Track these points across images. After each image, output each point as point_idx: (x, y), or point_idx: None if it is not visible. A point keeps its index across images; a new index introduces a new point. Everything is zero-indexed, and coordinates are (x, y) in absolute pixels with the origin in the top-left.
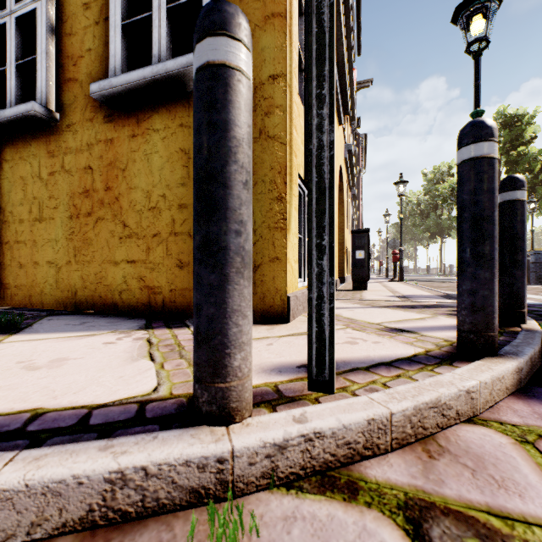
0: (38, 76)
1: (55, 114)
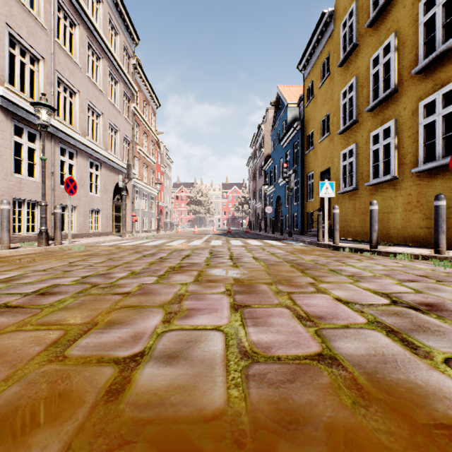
0: (390, 165)
1: (397, 176)
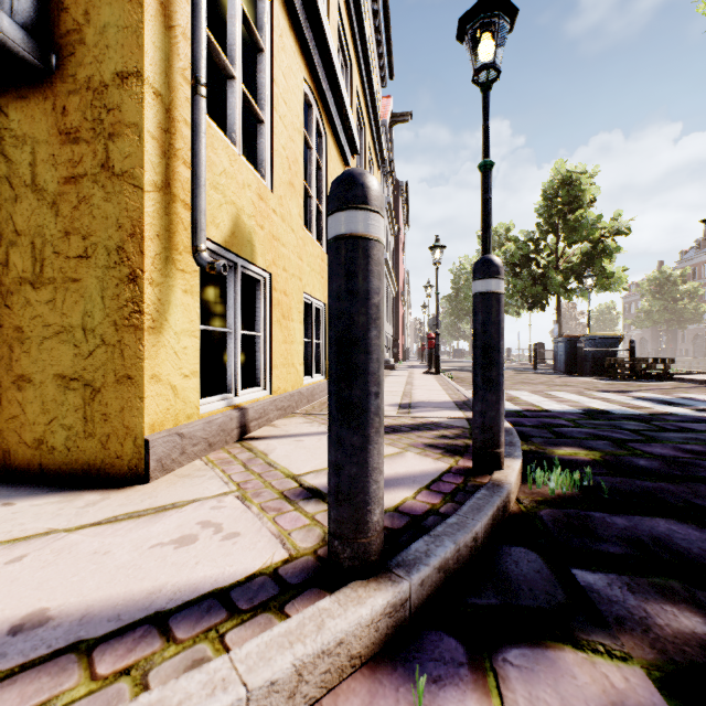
0: None
1: None
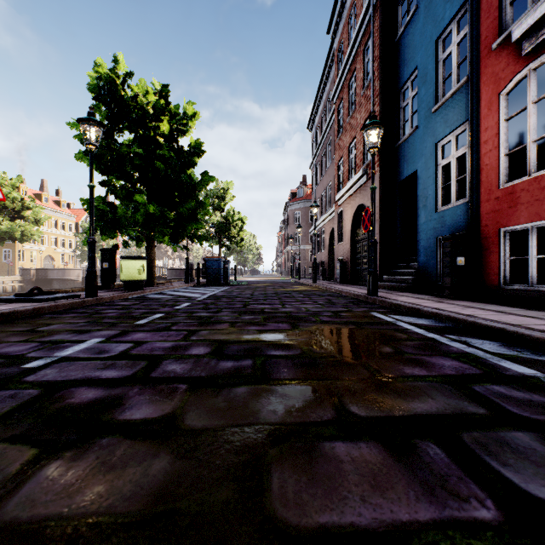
0: None
1: None
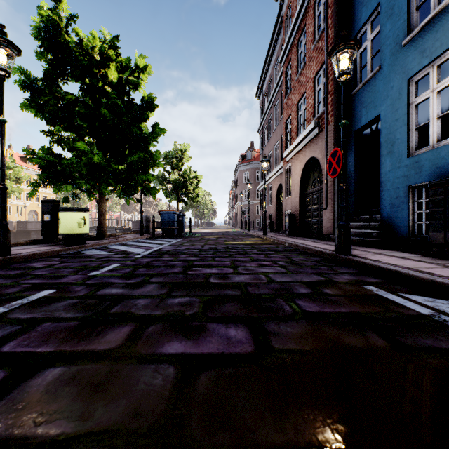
0: None
1: None
